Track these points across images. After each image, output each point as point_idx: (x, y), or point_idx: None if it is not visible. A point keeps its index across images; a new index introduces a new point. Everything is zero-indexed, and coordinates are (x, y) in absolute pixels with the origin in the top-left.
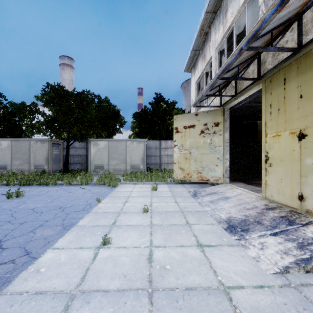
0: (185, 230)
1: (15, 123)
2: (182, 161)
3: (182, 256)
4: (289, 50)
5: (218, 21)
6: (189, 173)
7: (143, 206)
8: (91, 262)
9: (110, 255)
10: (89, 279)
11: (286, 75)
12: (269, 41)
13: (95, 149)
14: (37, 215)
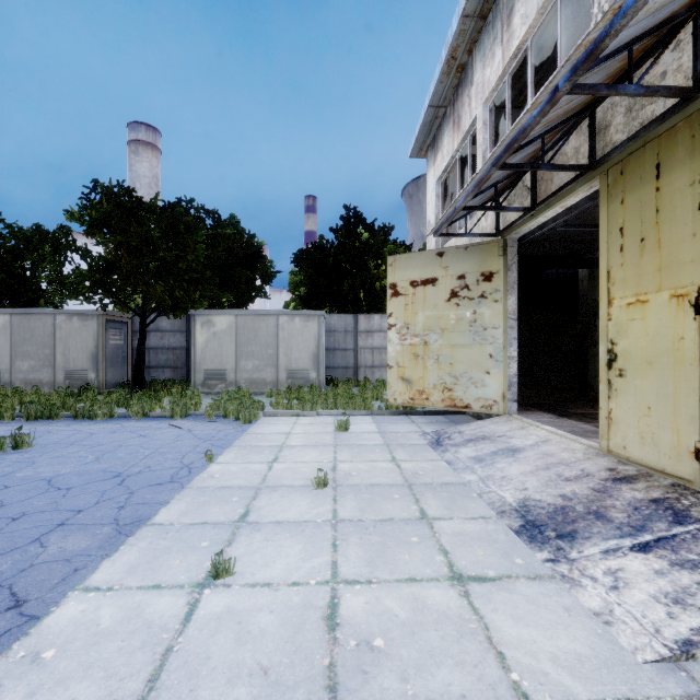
0: (418, 535)
1: (24, 275)
2: (406, 363)
3: (413, 608)
4: (672, 92)
5: (492, 36)
6: (422, 391)
7: (316, 471)
8: (178, 629)
9: (230, 607)
10: (170, 683)
11: (663, 156)
12: (619, 75)
13: (205, 334)
14: (58, 497)
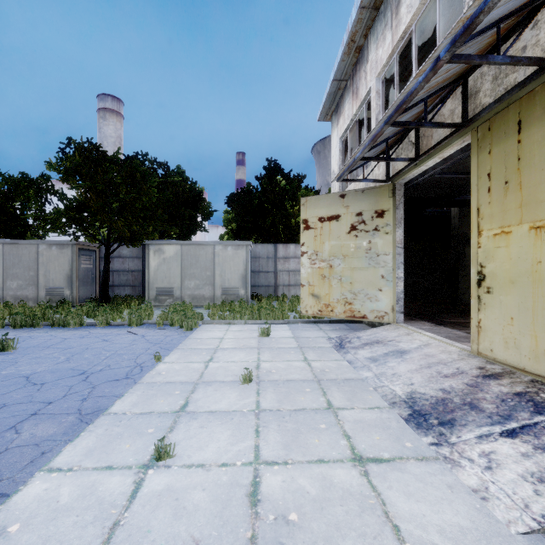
0: (325, 423)
1: (15, 214)
2: (315, 282)
3: (322, 486)
4: (532, 61)
5: (383, 23)
6: (328, 305)
7: (243, 369)
8: (125, 505)
9: (169, 485)
10: None
11: (523, 114)
12: (487, 50)
13: (157, 259)
14: (33, 391)
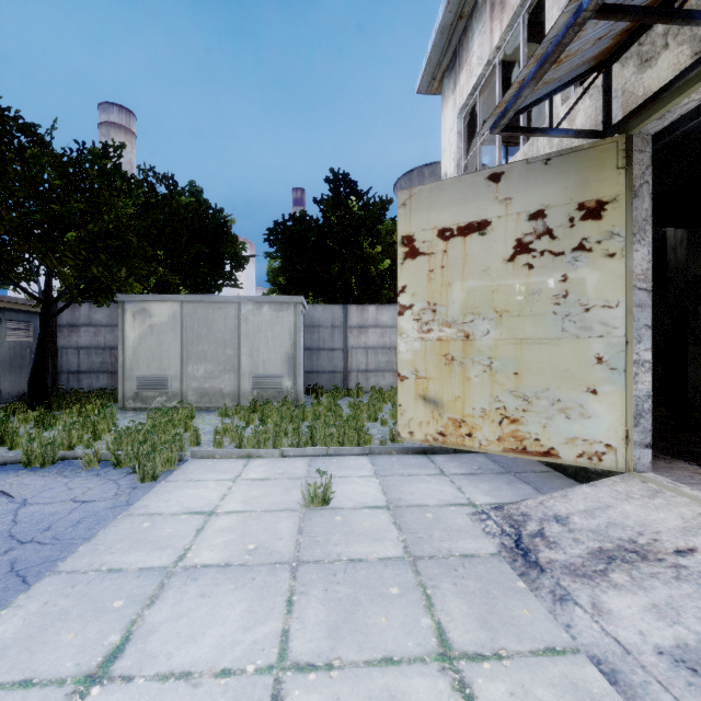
0: None
1: None
2: (431, 371)
3: None
4: None
5: None
6: (461, 421)
7: None
8: None
9: None
10: None
11: None
12: None
13: (138, 328)
14: None
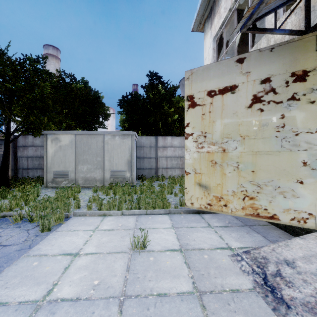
0: None
1: None
2: (203, 169)
3: None
4: None
5: None
6: (220, 197)
7: None
8: None
9: None
10: None
11: None
12: None
13: (54, 147)
14: None
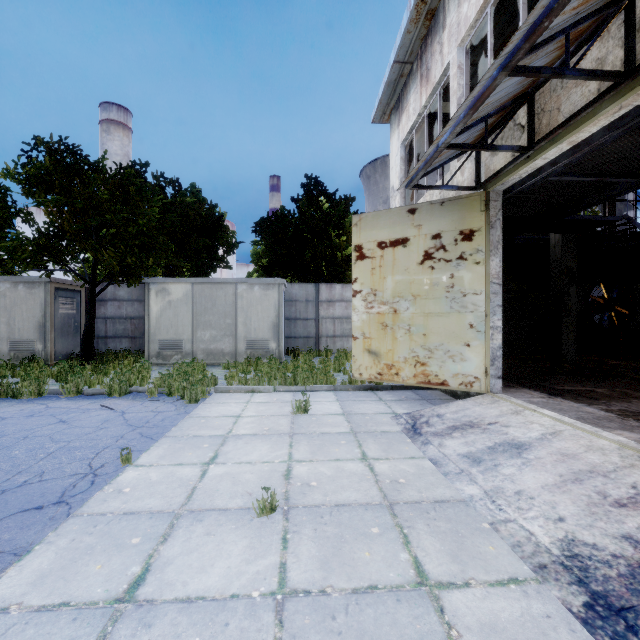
0: (422, 636)
1: None
2: (373, 333)
3: None
4: None
5: None
6: (391, 365)
7: (263, 480)
8: None
9: None
10: None
11: None
12: None
13: (160, 303)
14: None
